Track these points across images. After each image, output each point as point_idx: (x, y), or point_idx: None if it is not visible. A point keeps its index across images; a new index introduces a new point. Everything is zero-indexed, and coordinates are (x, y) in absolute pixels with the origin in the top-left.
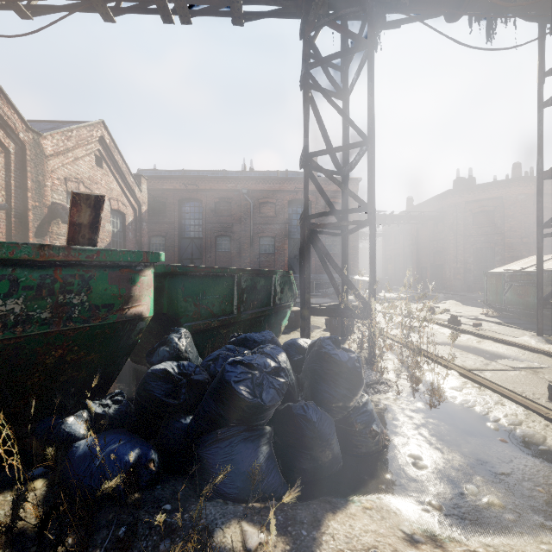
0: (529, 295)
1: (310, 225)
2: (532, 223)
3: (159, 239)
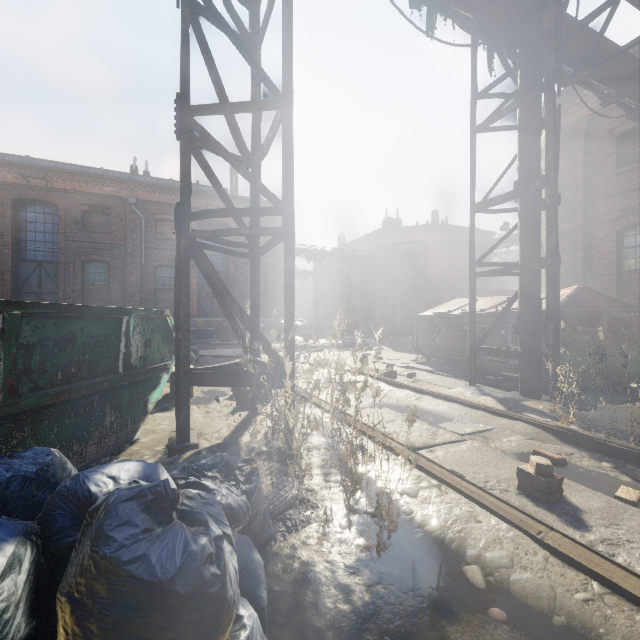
0: (456, 339)
1: (191, 231)
2: (448, 269)
3: None
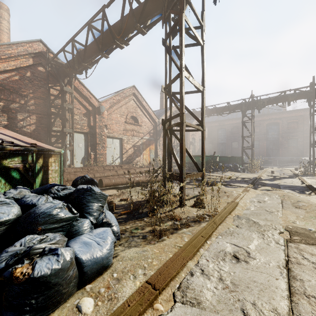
0: None
1: (243, 148)
2: None
3: (210, 144)
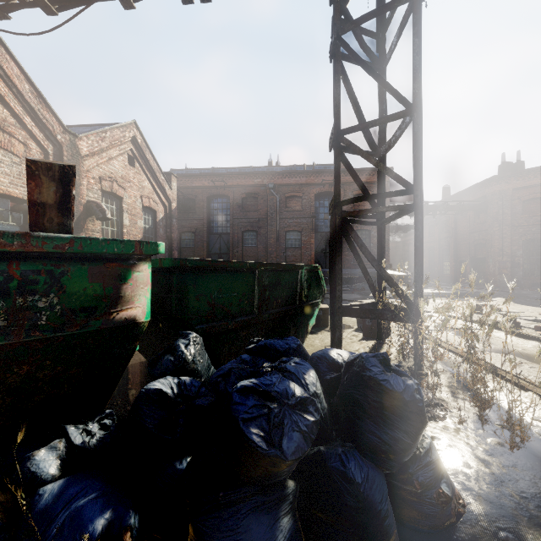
0: None
1: (342, 213)
2: None
3: (189, 235)
